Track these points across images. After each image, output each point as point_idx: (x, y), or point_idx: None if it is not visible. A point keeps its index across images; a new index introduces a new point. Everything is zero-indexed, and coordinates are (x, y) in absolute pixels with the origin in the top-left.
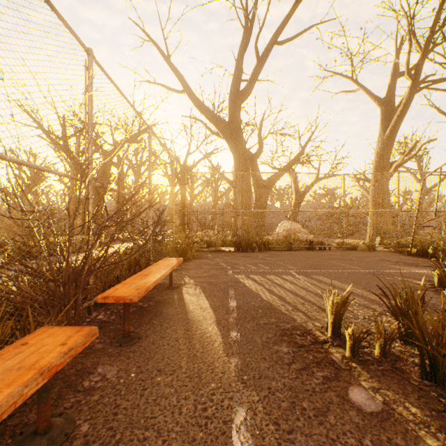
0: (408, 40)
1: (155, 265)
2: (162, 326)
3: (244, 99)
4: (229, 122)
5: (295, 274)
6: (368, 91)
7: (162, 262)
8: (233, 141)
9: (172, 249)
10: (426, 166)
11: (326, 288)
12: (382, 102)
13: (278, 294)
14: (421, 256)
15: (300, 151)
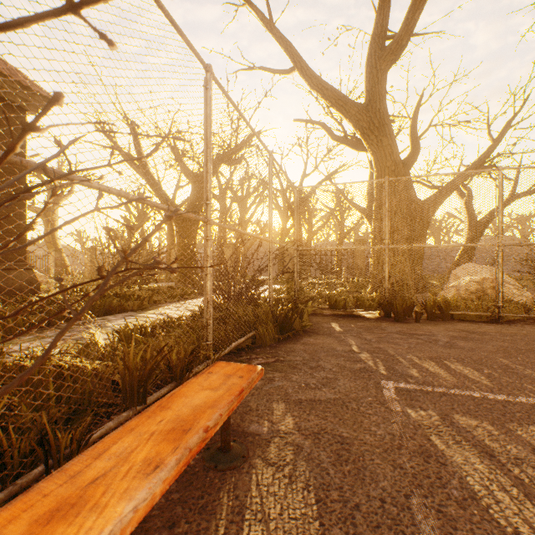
0: None
1: (147, 419)
2: None
3: (393, 58)
4: (366, 103)
5: None
6: None
7: (191, 390)
8: (373, 134)
9: (266, 314)
10: None
11: None
12: None
13: None
14: None
15: (489, 147)
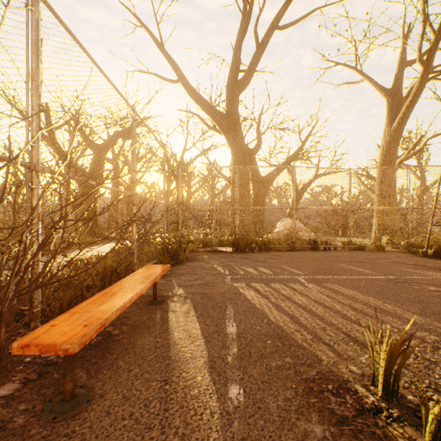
0: (422, 22)
1: (132, 277)
2: (130, 373)
3: (242, 89)
4: (227, 113)
5: (304, 281)
6: (373, 82)
7: (143, 271)
8: (230, 134)
9: (163, 250)
10: (425, 163)
11: (347, 303)
12: (389, 93)
13: (289, 312)
14: (439, 258)
15: (300, 146)
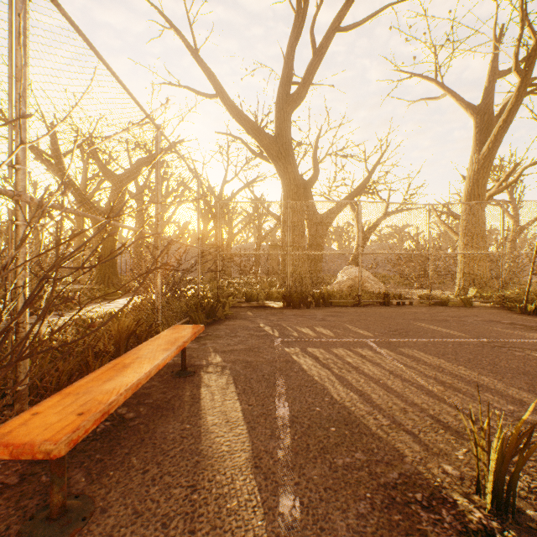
0: (520, 21)
1: (153, 342)
2: (145, 475)
3: (295, 105)
4: (276, 136)
5: (375, 345)
6: (457, 97)
7: (168, 334)
8: (281, 162)
9: (196, 305)
10: (519, 198)
11: (432, 375)
12: (477, 111)
13: (357, 387)
14: None
15: (367, 177)
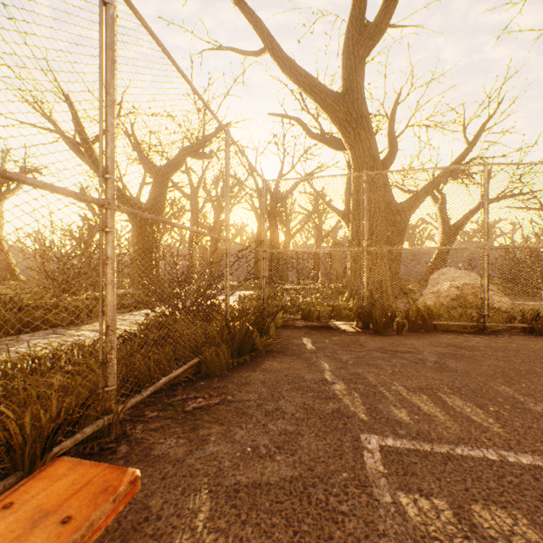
0: None
1: None
2: None
3: (372, 44)
4: (343, 92)
5: None
6: None
7: None
8: (350, 126)
9: (221, 331)
10: None
11: None
12: None
13: None
14: None
15: (465, 150)
